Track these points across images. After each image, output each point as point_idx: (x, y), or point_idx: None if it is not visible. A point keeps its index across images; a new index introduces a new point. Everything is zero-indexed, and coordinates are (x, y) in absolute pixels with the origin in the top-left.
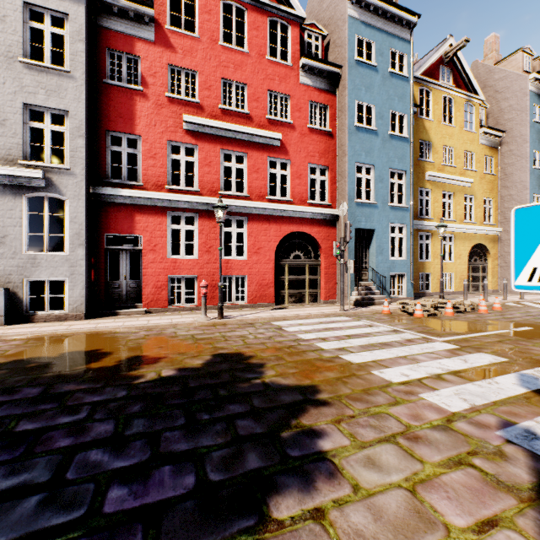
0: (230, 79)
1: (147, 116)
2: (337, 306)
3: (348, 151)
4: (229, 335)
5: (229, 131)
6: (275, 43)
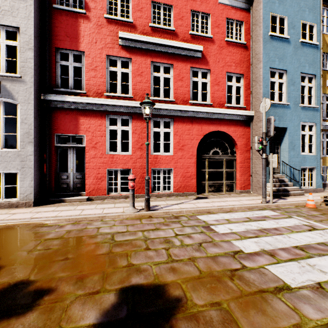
0: (159, 2)
1: (89, 35)
2: (254, 197)
3: (262, 58)
4: (151, 237)
5: (157, 45)
6: None
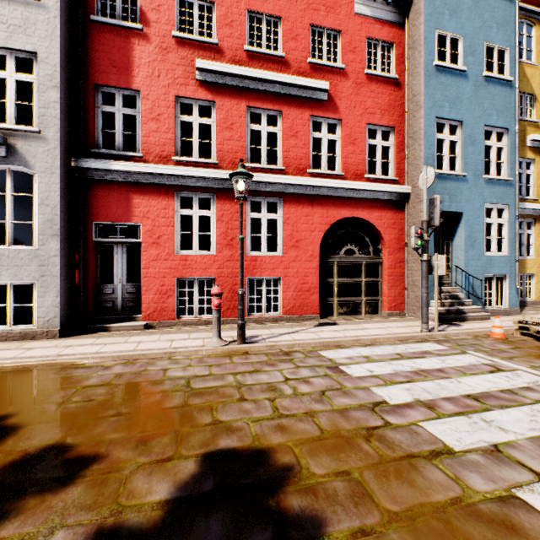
0: (259, 11)
1: (148, 64)
2: (411, 322)
3: (424, 101)
4: (248, 382)
5: (257, 81)
6: None
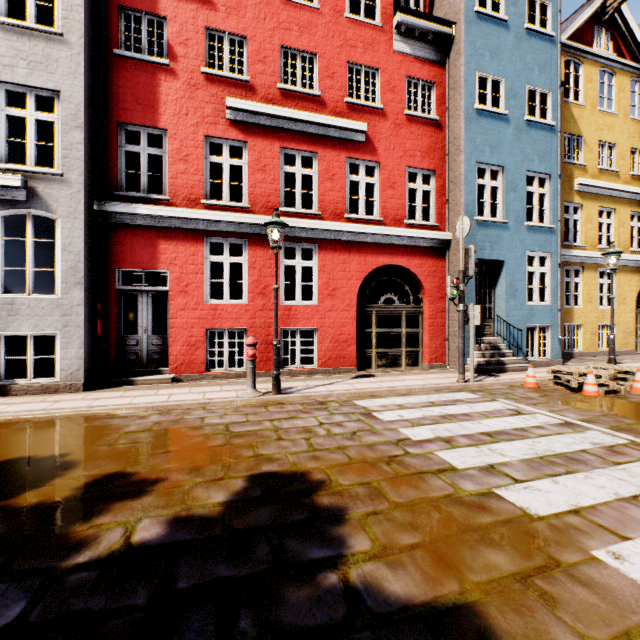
0: (293, 47)
1: (175, 102)
2: (450, 374)
3: (464, 146)
4: (285, 427)
5: (291, 121)
6: (357, 5)
